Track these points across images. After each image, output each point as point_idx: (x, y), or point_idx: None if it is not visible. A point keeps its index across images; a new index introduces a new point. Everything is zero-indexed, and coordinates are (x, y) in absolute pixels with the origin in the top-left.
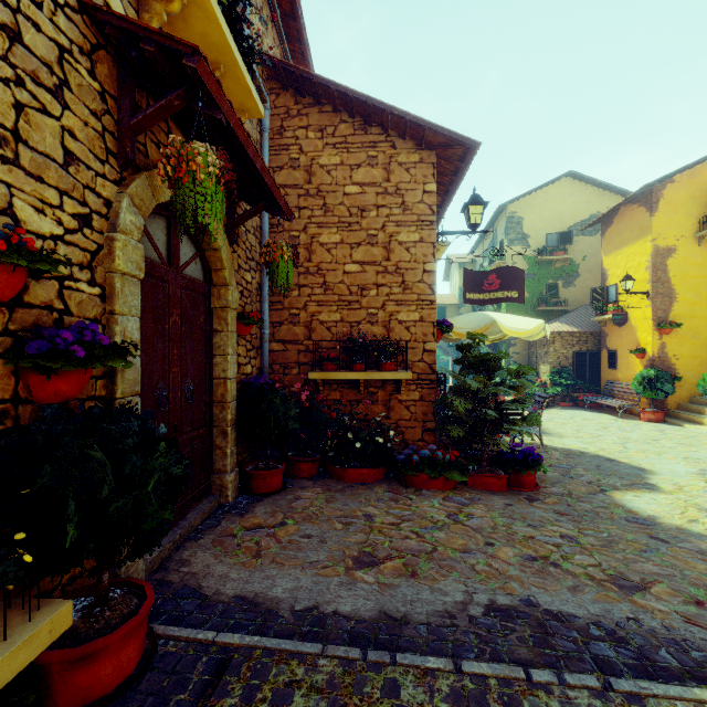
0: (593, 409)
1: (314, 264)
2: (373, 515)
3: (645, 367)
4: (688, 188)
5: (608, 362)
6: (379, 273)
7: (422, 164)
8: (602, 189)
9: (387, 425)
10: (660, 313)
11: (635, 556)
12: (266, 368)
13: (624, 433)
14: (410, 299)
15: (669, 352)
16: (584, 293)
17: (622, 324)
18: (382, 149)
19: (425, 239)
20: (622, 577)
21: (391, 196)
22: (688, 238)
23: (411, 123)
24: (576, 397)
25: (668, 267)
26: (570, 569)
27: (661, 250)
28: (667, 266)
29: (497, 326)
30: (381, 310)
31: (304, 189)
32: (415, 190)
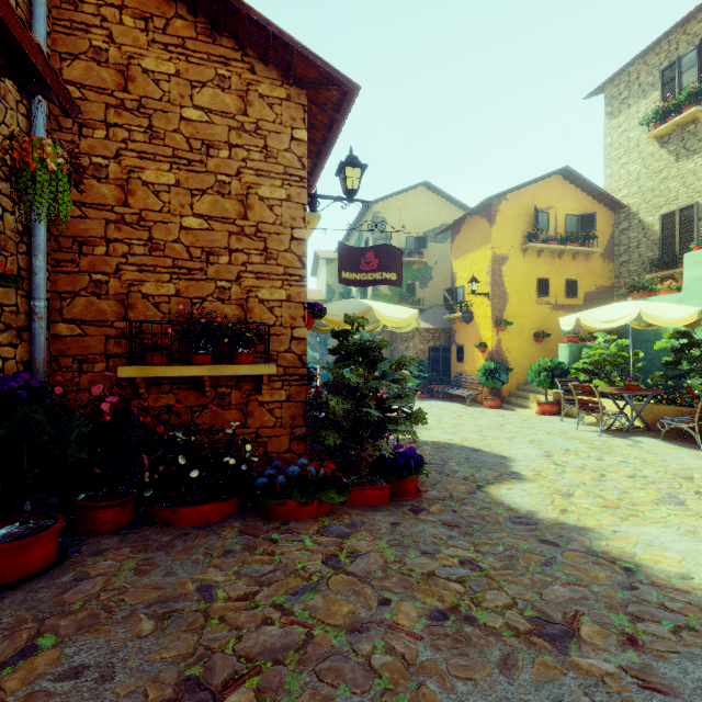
0: (446, 399)
1: (133, 210)
2: (215, 585)
3: (486, 360)
4: (516, 206)
5: (457, 356)
6: (233, 234)
7: (290, 102)
8: (450, 202)
9: (243, 436)
10: (497, 312)
11: (541, 575)
12: (40, 362)
13: (476, 420)
14: (274, 272)
15: (504, 347)
16: (436, 294)
17: (469, 321)
18: (237, 70)
19: (294, 198)
20: (544, 618)
21: (249, 134)
22: (516, 249)
23: (275, 40)
24: (431, 388)
25: (503, 273)
26: (488, 622)
27: (498, 257)
28: (502, 272)
29: (369, 317)
30: (236, 284)
31: (116, 97)
32: (281, 134)
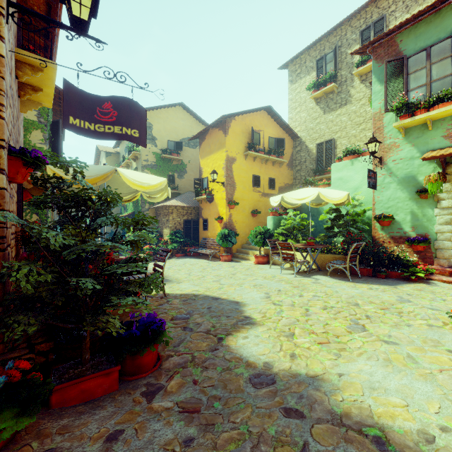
0: (195, 256)
1: None
2: None
3: (222, 228)
4: (241, 126)
5: (203, 226)
6: None
7: None
8: (199, 121)
9: None
10: (229, 195)
11: None
12: None
13: (216, 272)
14: None
15: (233, 219)
16: (189, 183)
17: (211, 201)
18: None
19: None
20: None
21: None
22: (241, 154)
23: None
24: (185, 249)
25: (233, 169)
26: None
27: (230, 158)
28: (233, 168)
29: (126, 187)
30: None
31: None
32: None
